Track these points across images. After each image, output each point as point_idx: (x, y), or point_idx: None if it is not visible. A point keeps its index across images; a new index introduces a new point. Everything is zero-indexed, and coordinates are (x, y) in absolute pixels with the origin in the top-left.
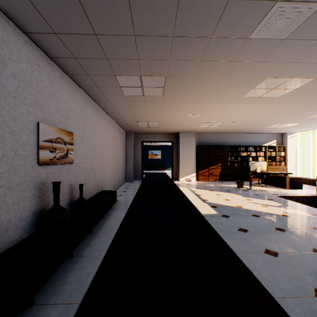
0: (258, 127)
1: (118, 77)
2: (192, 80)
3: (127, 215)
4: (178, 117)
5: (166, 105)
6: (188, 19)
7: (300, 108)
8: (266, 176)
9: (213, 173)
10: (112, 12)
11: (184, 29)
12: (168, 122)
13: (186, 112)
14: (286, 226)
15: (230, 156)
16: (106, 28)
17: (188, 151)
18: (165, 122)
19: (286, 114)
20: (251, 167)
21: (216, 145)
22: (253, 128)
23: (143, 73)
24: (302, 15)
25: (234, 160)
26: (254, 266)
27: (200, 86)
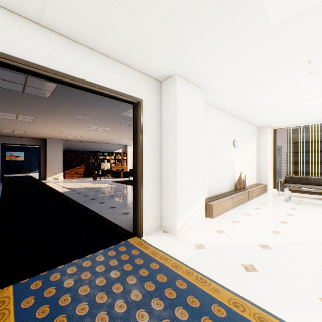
0: (108, 141)
1: (0, 112)
2: (53, 120)
3: (2, 198)
4: (45, 130)
5: (35, 125)
6: (47, 110)
7: (119, 136)
8: (113, 172)
9: (78, 172)
10: (10, 103)
11: (46, 111)
12: (36, 132)
13: (51, 129)
14: (101, 190)
15: (92, 159)
16: (4, 104)
17: (56, 154)
18: (32, 131)
19: (115, 137)
20: (102, 166)
21: (80, 151)
22: (105, 141)
23: (21, 114)
24: (89, 117)
25: (95, 162)
26: (76, 199)
27: (58, 123)
